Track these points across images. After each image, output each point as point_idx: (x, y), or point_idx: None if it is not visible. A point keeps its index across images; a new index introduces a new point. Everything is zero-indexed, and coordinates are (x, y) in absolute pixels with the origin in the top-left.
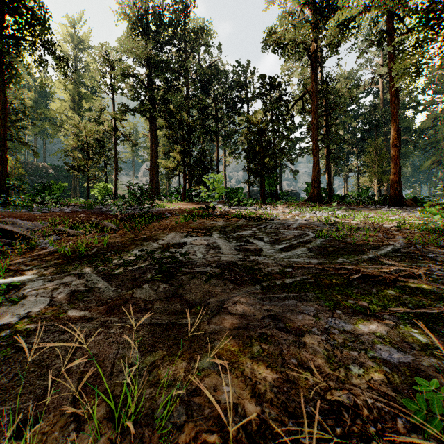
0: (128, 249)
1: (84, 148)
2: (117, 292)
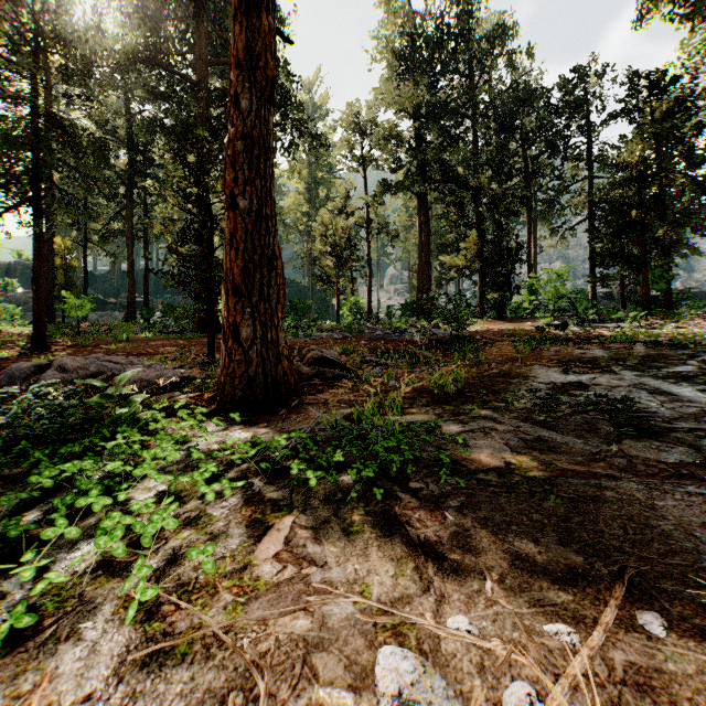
0: (501, 388)
1: (335, 252)
2: (592, 446)
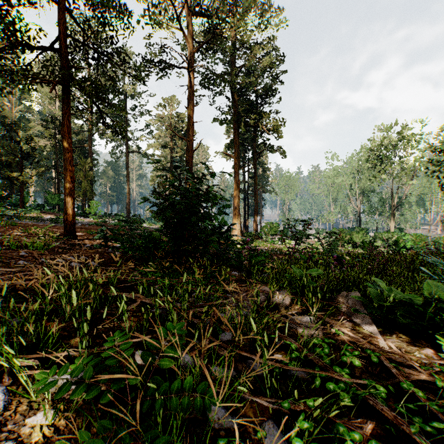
0: None
1: None
2: None
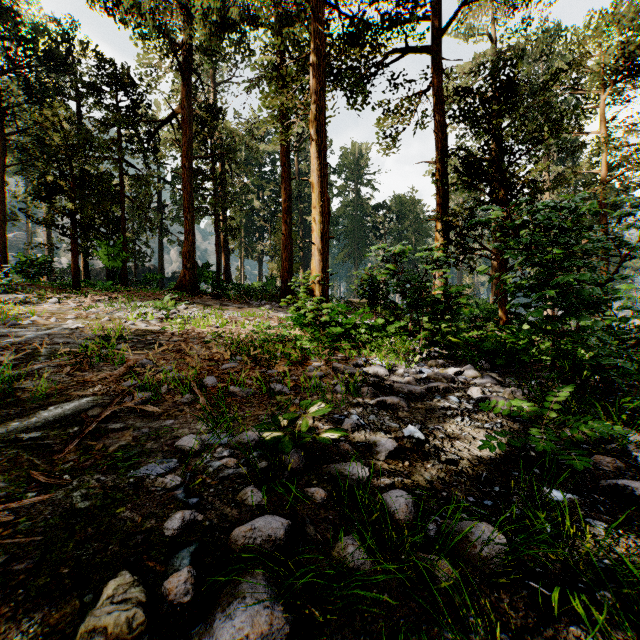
0: None
1: None
2: None
